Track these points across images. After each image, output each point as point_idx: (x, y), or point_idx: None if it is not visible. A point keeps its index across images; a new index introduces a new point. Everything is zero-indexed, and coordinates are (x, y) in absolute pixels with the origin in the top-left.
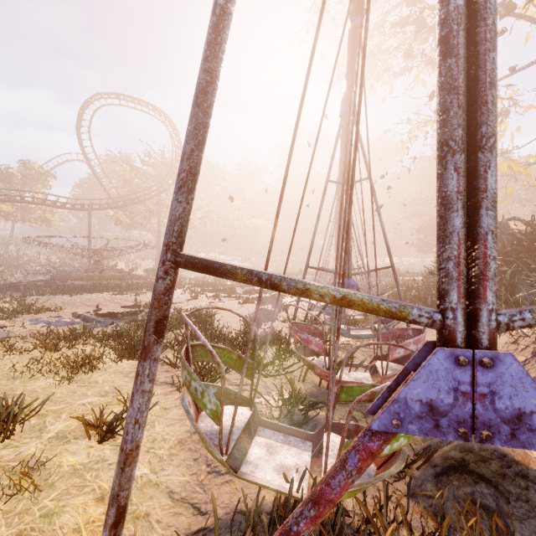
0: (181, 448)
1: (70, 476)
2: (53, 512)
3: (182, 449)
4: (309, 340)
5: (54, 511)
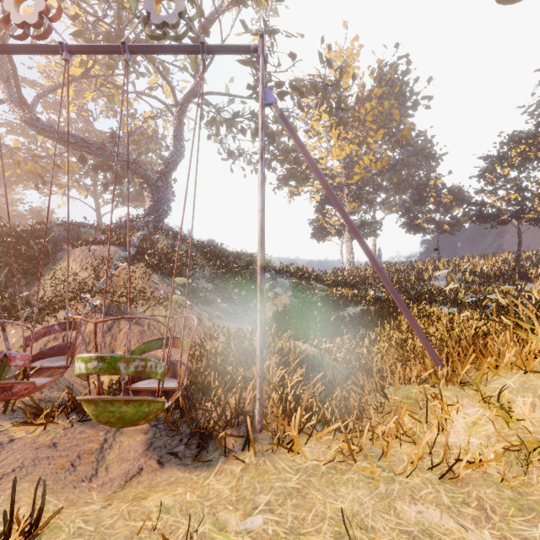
0: (60, 493)
1: (106, 539)
2: (165, 509)
3: (61, 492)
4: (12, 356)
5: (163, 509)
